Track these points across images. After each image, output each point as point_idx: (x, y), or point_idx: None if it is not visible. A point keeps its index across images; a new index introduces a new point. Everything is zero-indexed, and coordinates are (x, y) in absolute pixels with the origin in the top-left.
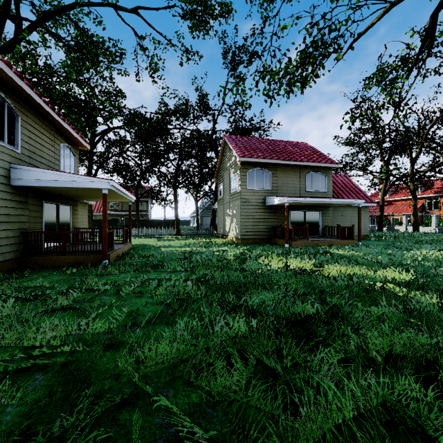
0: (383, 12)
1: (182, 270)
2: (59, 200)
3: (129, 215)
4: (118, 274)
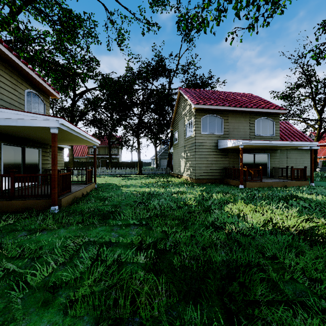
0: None
1: (136, 224)
2: (25, 143)
3: (94, 157)
4: (56, 229)
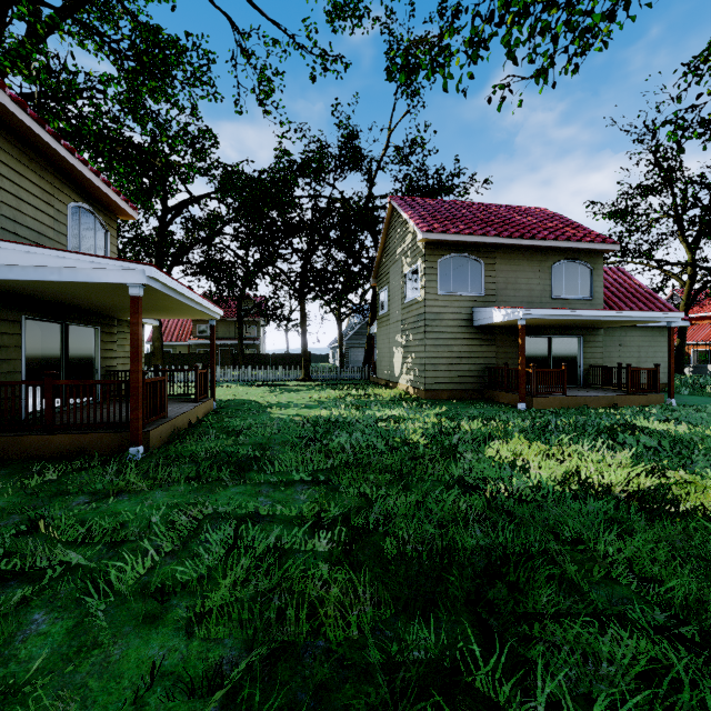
0: None
1: (306, 481)
2: (68, 315)
3: (211, 345)
4: (146, 491)
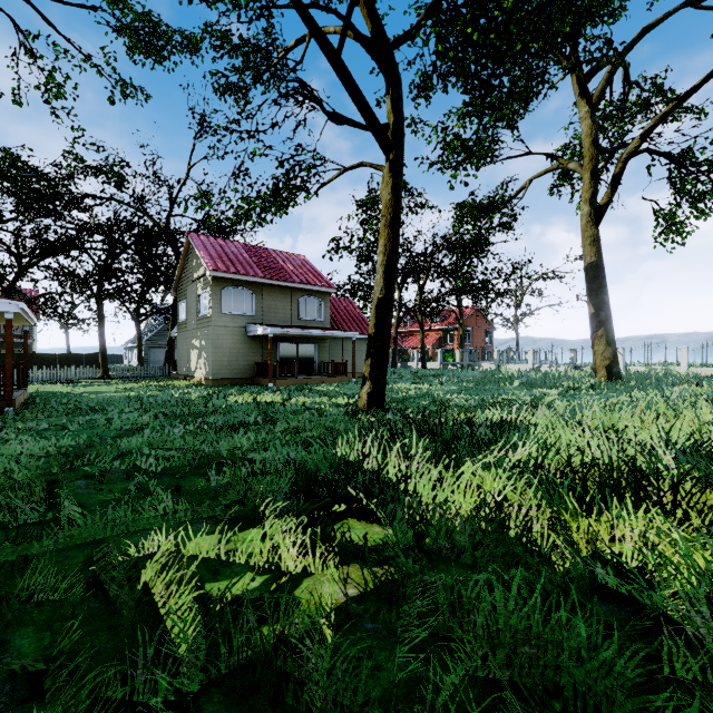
0: (339, 173)
1: (132, 412)
2: None
3: (25, 346)
4: (43, 419)
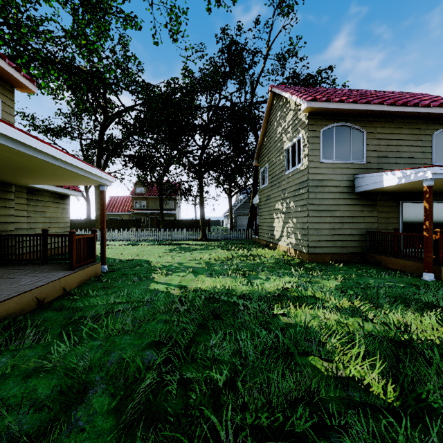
0: None
1: None
2: None
3: (101, 210)
4: None
